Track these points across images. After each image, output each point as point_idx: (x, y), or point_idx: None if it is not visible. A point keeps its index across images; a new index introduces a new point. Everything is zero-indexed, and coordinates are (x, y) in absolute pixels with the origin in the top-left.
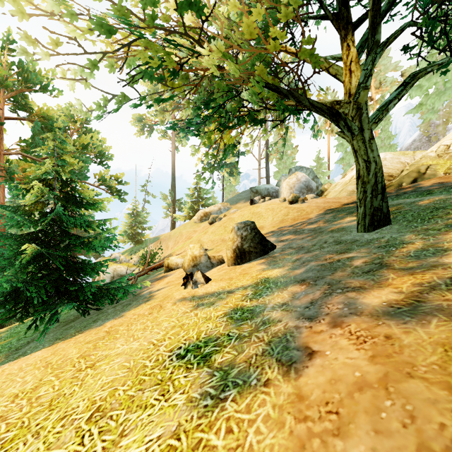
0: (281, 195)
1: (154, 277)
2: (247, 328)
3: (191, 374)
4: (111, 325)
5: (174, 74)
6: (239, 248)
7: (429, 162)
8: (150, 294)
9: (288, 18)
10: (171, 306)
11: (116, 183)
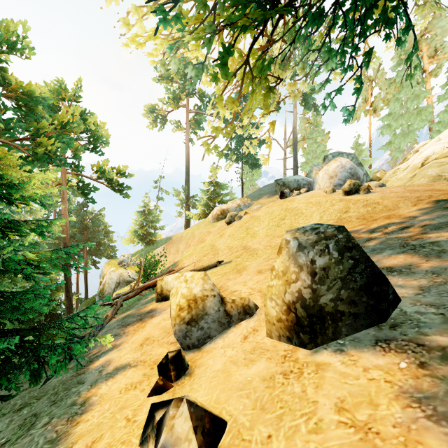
0: (316, 188)
1: (141, 306)
2: None
3: None
4: None
5: None
6: (308, 306)
7: None
8: (92, 384)
9: None
10: None
11: (118, 176)
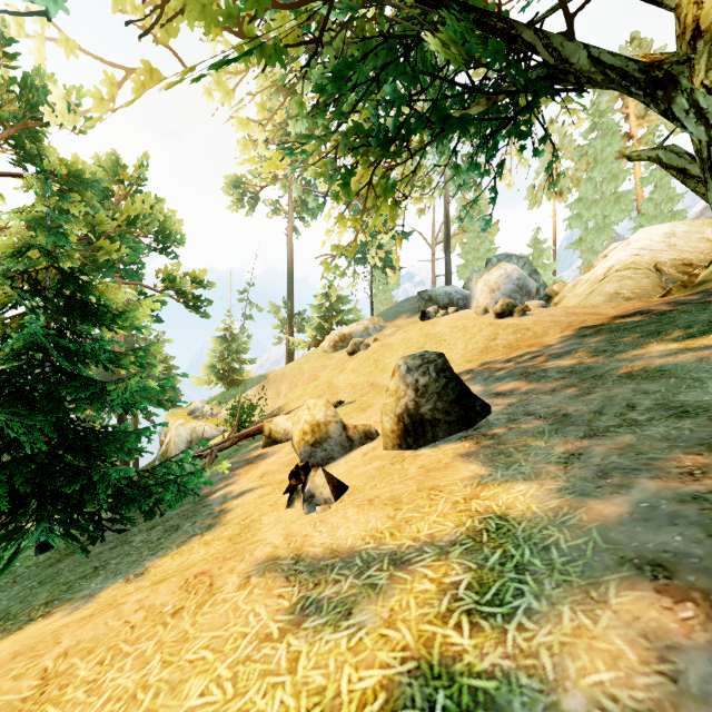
0: (473, 305)
1: (245, 454)
2: None
3: None
4: (70, 646)
5: (258, 3)
6: (411, 414)
7: None
8: (222, 503)
9: None
10: (234, 592)
11: (193, 287)
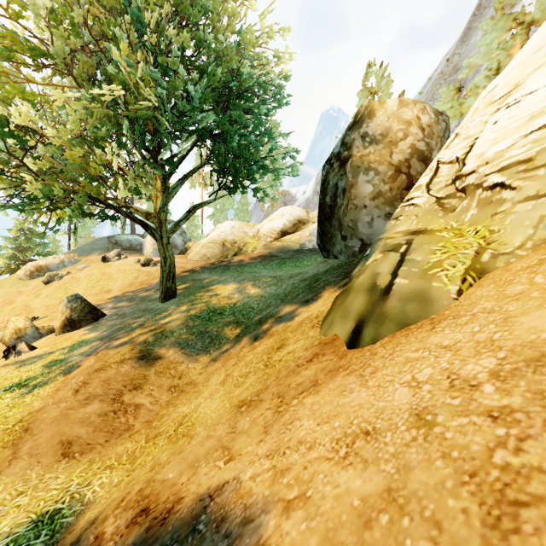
0: (145, 250)
1: None
2: (55, 368)
3: (15, 392)
4: None
5: None
6: (69, 319)
7: (248, 239)
8: None
9: (104, 161)
10: None
11: None
